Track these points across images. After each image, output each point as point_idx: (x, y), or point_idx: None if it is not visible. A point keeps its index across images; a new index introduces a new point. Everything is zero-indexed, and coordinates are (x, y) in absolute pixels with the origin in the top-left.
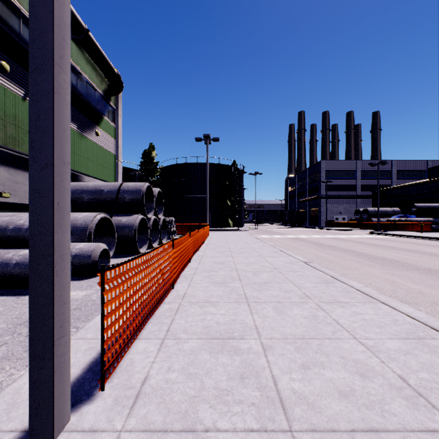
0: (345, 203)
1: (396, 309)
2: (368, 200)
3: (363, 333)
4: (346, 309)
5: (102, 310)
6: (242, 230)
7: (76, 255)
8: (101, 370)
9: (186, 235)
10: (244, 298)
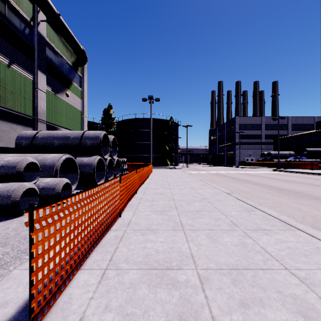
0: (253, 148)
1: (314, 236)
2: (270, 146)
3: (292, 263)
4: (270, 236)
5: (30, 252)
6: (177, 168)
7: (43, 188)
8: (29, 317)
9: (132, 172)
10: (180, 226)
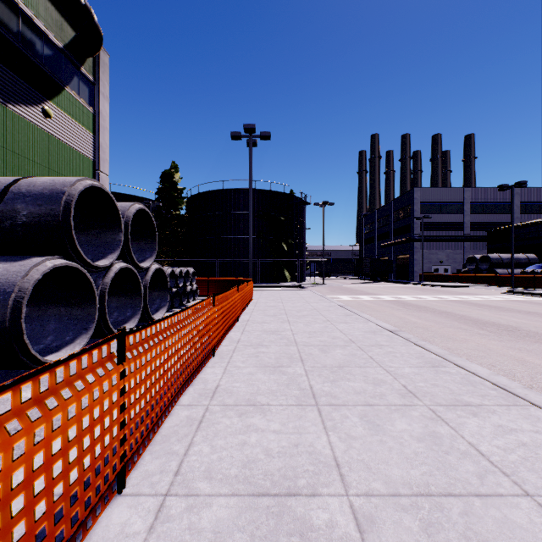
0: (448, 248)
1: None
2: (479, 244)
3: None
4: None
5: None
6: (305, 286)
7: None
8: None
9: (16, 389)
10: None
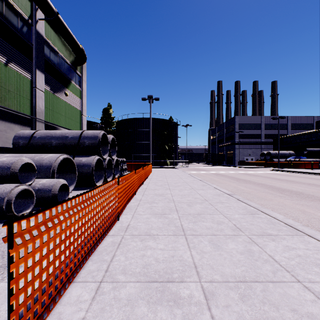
0: (253, 147)
1: None
2: (269, 145)
3: (304, 274)
4: (278, 242)
5: (8, 272)
6: (177, 167)
7: (39, 189)
8: None
9: (131, 172)
10: (181, 230)
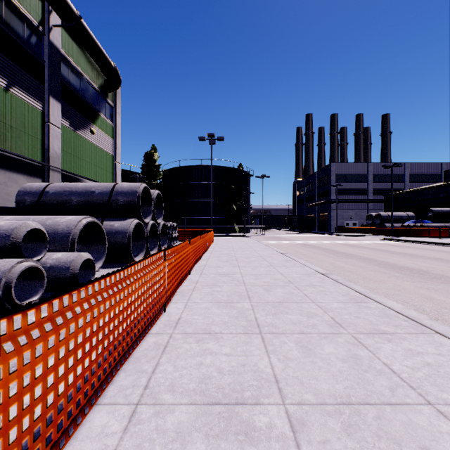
0: (356, 208)
1: None
2: (379, 205)
3: (437, 392)
4: (396, 344)
5: None
6: (248, 236)
7: (51, 267)
8: None
9: (184, 243)
10: (256, 327)
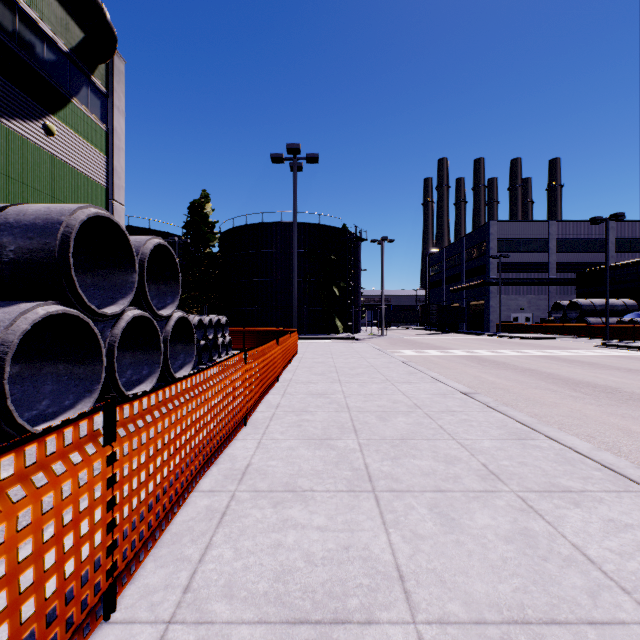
0: (529, 292)
1: None
2: (567, 288)
3: None
4: None
5: None
6: (360, 338)
7: None
8: None
9: None
10: None
